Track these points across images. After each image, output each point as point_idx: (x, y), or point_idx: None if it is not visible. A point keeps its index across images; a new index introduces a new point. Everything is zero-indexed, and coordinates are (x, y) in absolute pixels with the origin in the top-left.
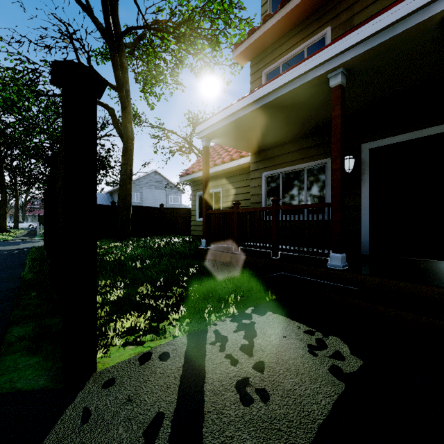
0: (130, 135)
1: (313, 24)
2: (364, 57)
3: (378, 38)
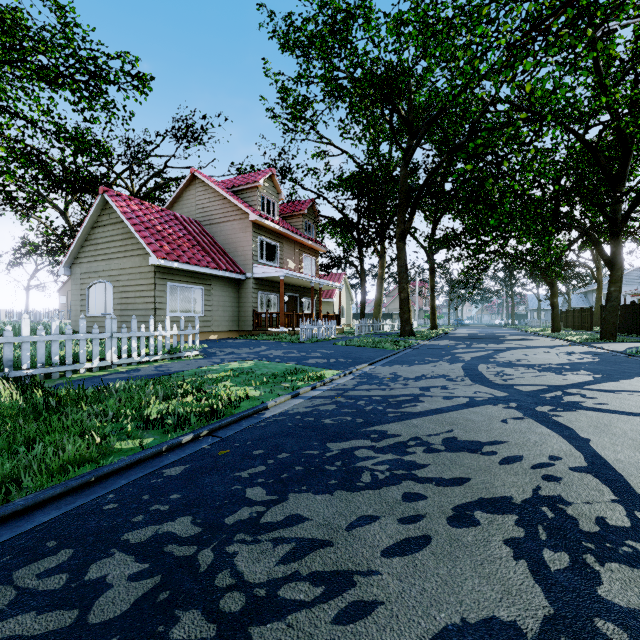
0: (600, 280)
1: None
2: None
3: None
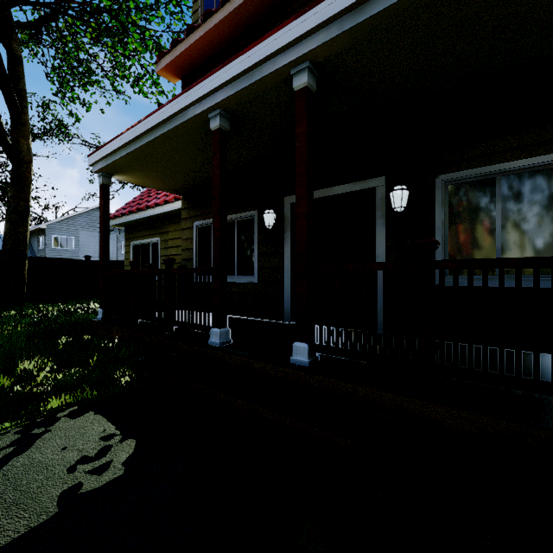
0: (25, 156)
1: (242, 49)
2: (238, 101)
3: (242, 82)
